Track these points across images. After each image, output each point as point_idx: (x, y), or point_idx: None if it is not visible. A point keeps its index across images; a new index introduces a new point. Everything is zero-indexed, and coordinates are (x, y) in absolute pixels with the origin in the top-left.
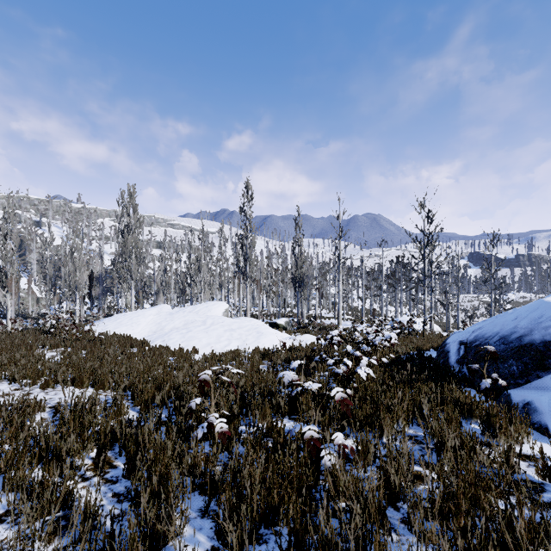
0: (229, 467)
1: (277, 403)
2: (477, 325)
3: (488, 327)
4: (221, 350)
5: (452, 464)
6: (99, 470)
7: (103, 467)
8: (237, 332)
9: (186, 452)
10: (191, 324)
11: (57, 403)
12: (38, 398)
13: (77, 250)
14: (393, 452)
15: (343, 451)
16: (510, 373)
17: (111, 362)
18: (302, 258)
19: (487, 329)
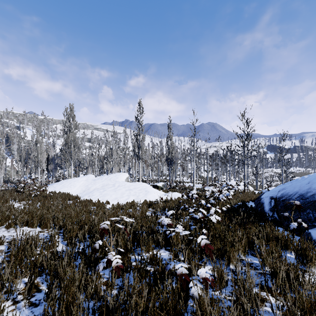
0: (120, 297)
1: (157, 239)
2: (280, 187)
3: (290, 188)
4: (123, 202)
5: (282, 288)
6: (24, 297)
7: (31, 292)
8: (133, 191)
9: (90, 282)
10: (106, 186)
11: (13, 238)
12: (2, 235)
13: (39, 142)
14: (242, 282)
15: (207, 283)
16: (308, 218)
17: (54, 210)
18: (172, 147)
19: (289, 189)
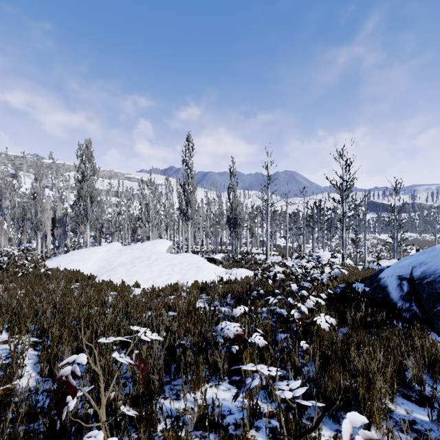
0: None
1: (214, 359)
2: (409, 260)
3: (437, 262)
4: (162, 284)
5: None
6: None
7: None
8: (178, 267)
9: None
10: (137, 259)
11: None
12: None
13: (39, 194)
14: None
15: None
16: None
17: (43, 300)
18: (236, 202)
19: (437, 264)
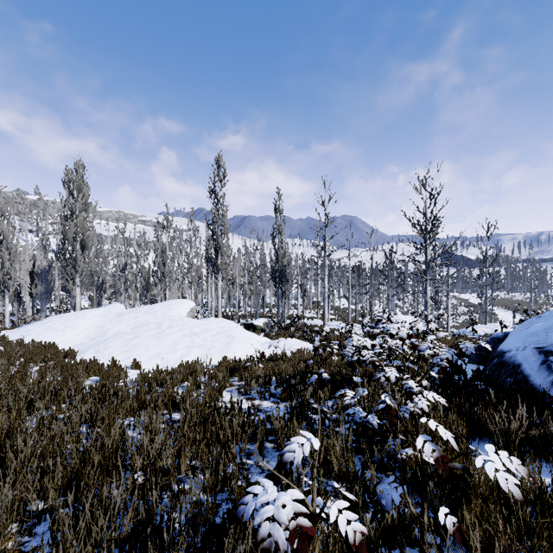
0: None
1: None
2: (542, 324)
3: None
4: (175, 363)
5: None
6: None
7: None
8: (200, 337)
9: None
10: (142, 327)
11: None
12: None
13: (6, 237)
14: None
15: None
16: None
17: None
18: (283, 249)
19: None
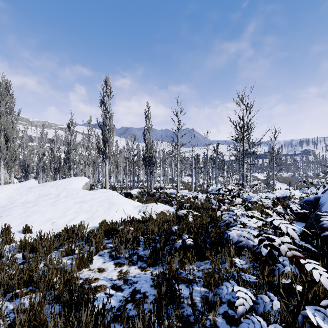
0: None
1: None
2: None
3: None
4: (64, 226)
5: None
6: None
7: None
8: (87, 204)
9: None
10: (44, 197)
11: None
12: None
13: None
14: None
15: None
16: None
17: None
18: (151, 143)
19: None
